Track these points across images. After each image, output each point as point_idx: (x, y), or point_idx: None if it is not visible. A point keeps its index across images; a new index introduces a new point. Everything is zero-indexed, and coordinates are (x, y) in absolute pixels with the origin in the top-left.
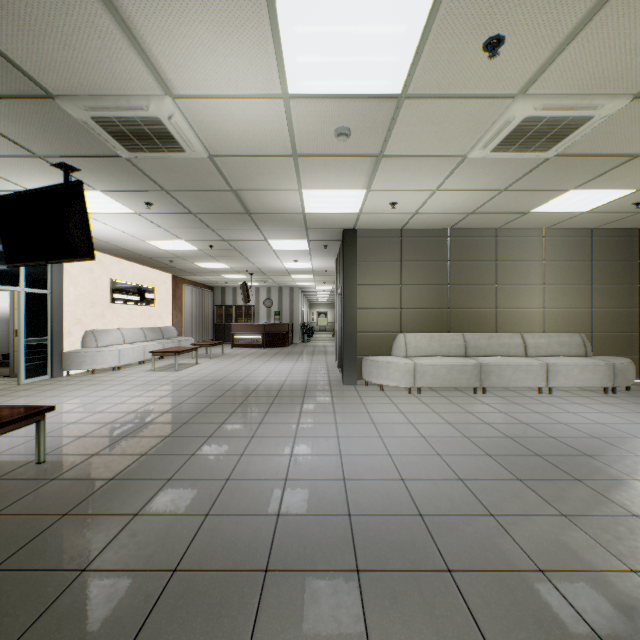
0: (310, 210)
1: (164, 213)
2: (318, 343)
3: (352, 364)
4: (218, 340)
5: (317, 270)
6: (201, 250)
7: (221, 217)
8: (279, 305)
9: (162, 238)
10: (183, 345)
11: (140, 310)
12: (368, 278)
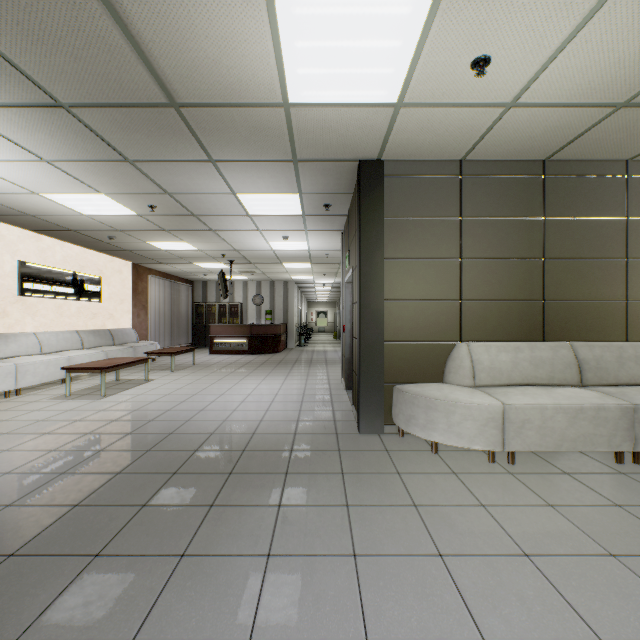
0: (298, 94)
1: (7, 106)
2: (317, 347)
3: (375, 397)
4: (198, 344)
5: (315, 255)
6: (143, 216)
7: (128, 121)
8: (271, 302)
9: (63, 187)
10: (141, 352)
11: (76, 307)
12: (403, 247)
